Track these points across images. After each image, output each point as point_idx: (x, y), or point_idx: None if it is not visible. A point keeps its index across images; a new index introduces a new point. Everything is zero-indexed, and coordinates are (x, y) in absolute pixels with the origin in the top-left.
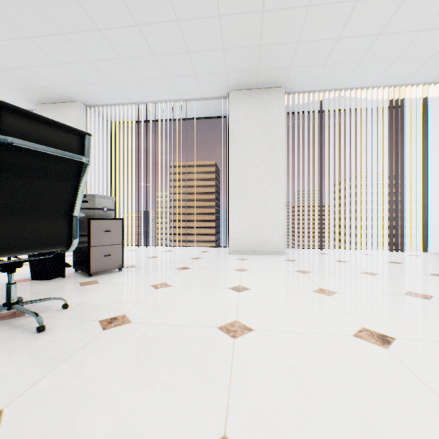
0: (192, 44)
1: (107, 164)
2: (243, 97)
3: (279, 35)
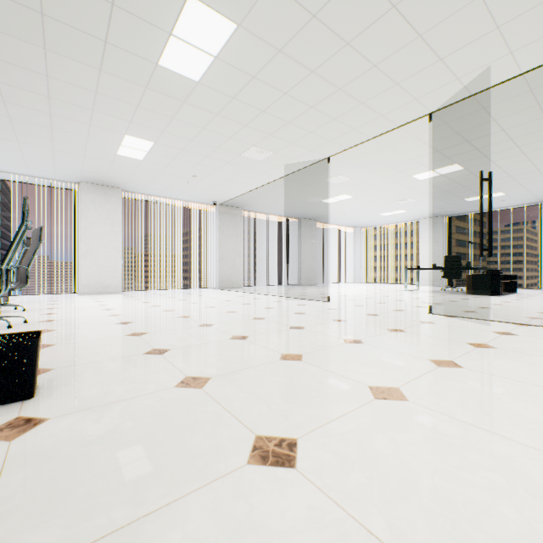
0: (60, 164)
1: None
2: (92, 189)
3: (119, 175)
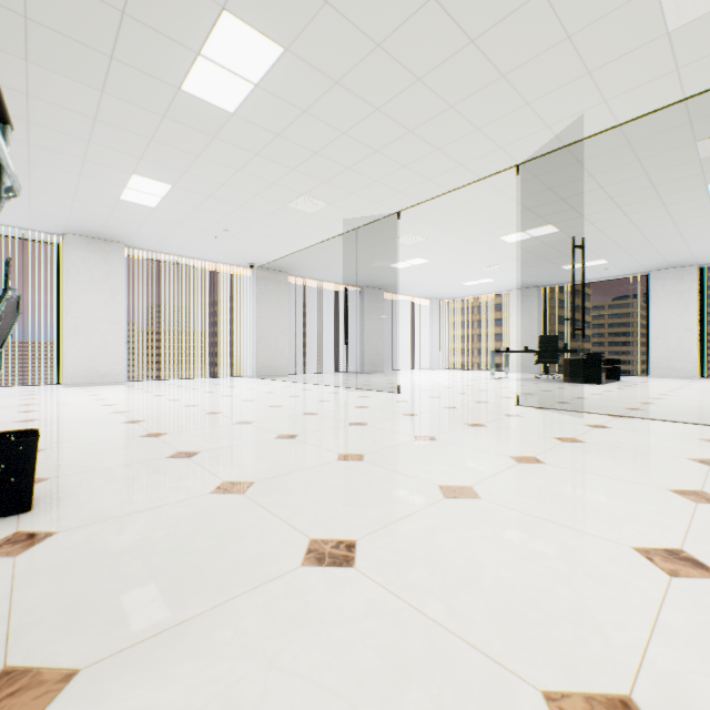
0: (38, 209)
1: None
2: (82, 243)
3: (121, 226)
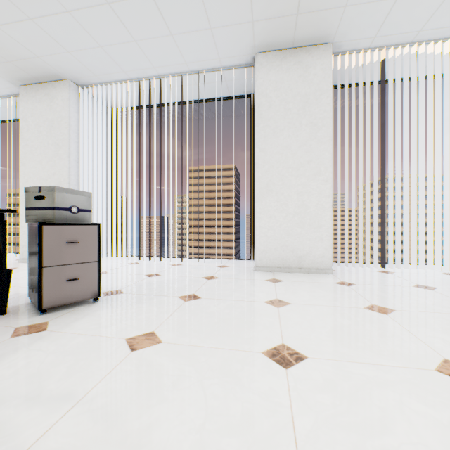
0: None
1: (106, 159)
2: (273, 61)
3: None
